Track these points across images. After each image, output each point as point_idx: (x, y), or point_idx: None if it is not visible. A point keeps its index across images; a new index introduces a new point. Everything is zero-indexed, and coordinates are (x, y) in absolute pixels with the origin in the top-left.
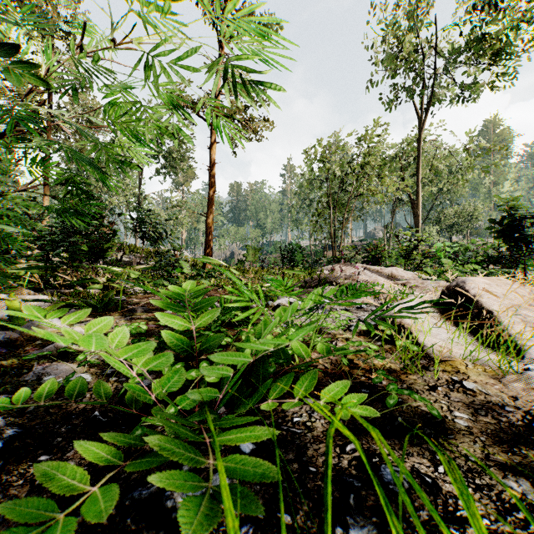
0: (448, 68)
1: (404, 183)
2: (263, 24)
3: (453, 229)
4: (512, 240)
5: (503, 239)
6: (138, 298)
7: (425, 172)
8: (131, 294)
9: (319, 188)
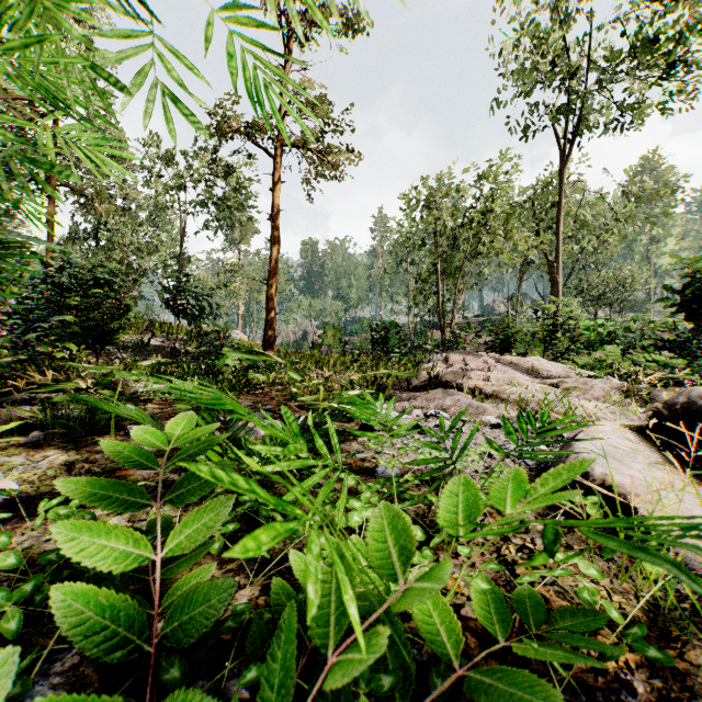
0: (600, 79)
1: (539, 238)
2: (345, 19)
3: (600, 301)
4: (700, 317)
5: (686, 315)
6: (155, 406)
7: (567, 223)
8: (143, 401)
9: (422, 245)
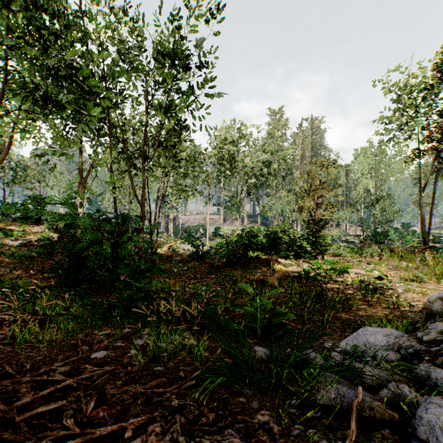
0: None
1: None
2: None
3: None
4: None
5: None
6: None
7: None
8: None
9: None
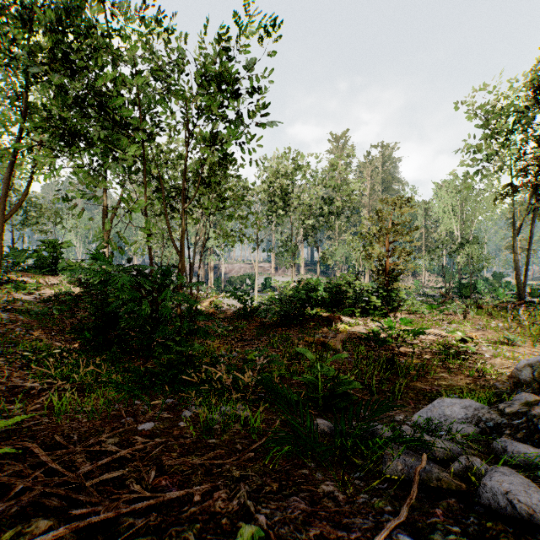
0: None
1: None
2: None
3: None
4: None
5: None
6: None
7: None
8: None
9: None
